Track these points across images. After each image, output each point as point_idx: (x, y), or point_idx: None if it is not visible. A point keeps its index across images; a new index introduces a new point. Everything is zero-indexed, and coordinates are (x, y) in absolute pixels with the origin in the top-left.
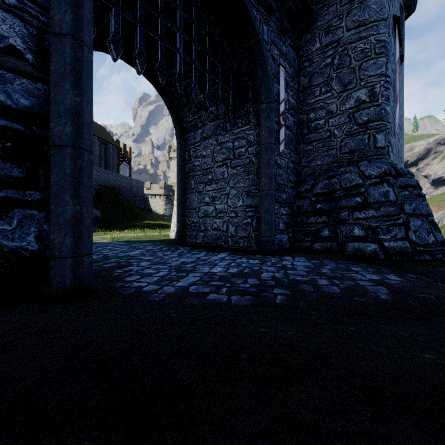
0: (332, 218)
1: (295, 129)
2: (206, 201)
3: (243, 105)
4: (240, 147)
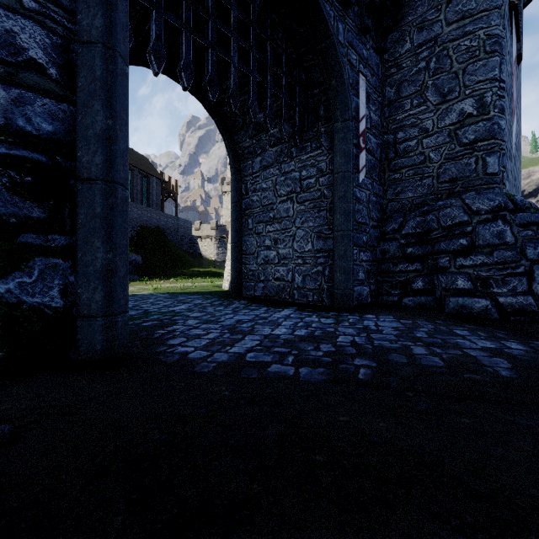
0: (427, 266)
1: (379, 153)
2: (266, 244)
3: (313, 124)
4: (308, 177)
